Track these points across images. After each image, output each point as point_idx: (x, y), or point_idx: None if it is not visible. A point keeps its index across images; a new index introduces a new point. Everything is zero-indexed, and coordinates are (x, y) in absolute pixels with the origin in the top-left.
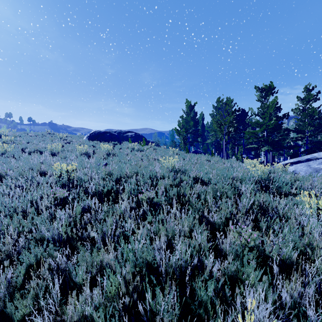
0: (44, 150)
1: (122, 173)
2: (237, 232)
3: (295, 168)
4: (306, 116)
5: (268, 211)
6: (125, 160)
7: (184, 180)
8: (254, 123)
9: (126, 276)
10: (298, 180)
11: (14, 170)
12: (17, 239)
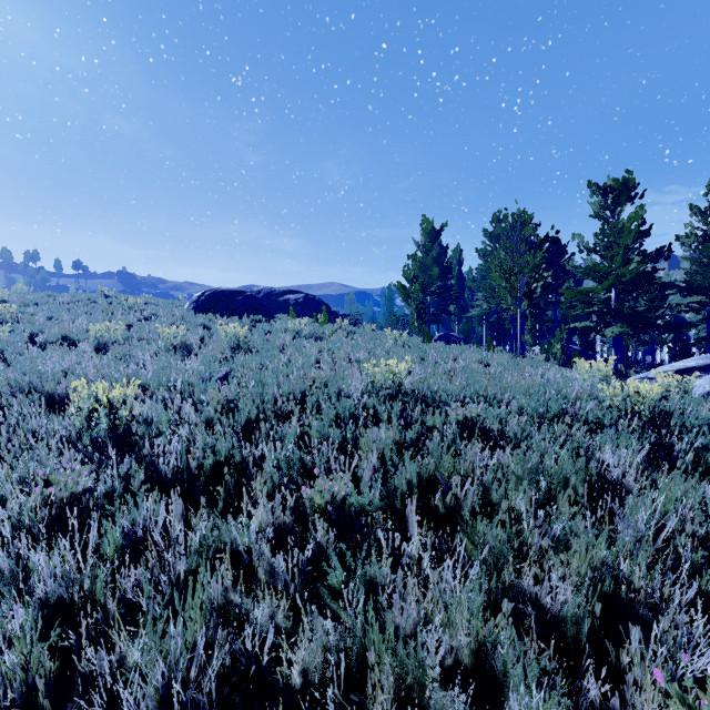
0: (82, 338)
1: (263, 405)
2: (685, 704)
3: None
4: None
5: None
6: (276, 364)
7: (431, 427)
8: (587, 269)
9: None
10: None
11: None
12: None
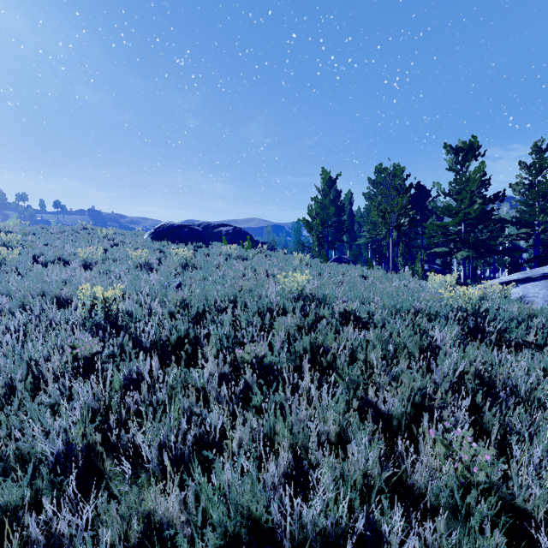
0: (72, 259)
1: (207, 303)
2: (443, 444)
3: (523, 292)
4: (536, 197)
5: (494, 385)
6: (214, 276)
7: (322, 317)
8: (443, 208)
9: None
10: (532, 315)
11: (12, 297)
12: None
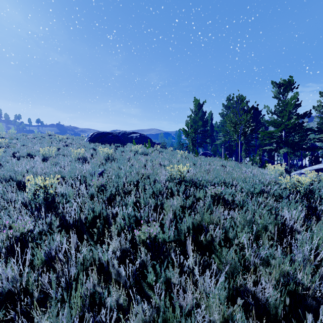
0: (37, 154)
1: (118, 187)
2: None
3: None
4: None
5: None
6: (125, 167)
7: (198, 198)
8: (271, 122)
9: None
10: None
11: None
12: None
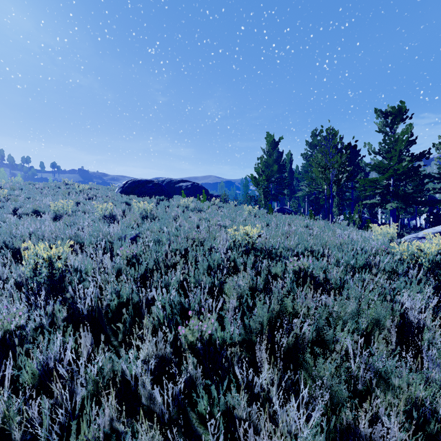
0: (46, 211)
1: (157, 258)
2: None
3: None
4: None
5: None
6: (170, 228)
7: (275, 275)
8: (374, 165)
9: None
10: None
11: None
12: None
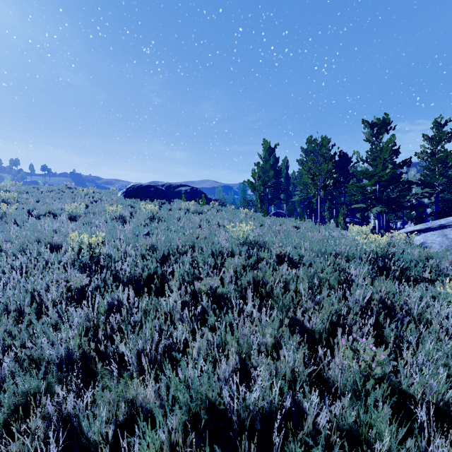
0: (59, 213)
1: (171, 247)
2: (351, 349)
3: (423, 239)
4: (436, 163)
5: (394, 309)
6: (176, 227)
7: (263, 259)
8: (362, 172)
9: (172, 436)
10: (430, 258)
11: (13, 243)
12: (1, 359)
